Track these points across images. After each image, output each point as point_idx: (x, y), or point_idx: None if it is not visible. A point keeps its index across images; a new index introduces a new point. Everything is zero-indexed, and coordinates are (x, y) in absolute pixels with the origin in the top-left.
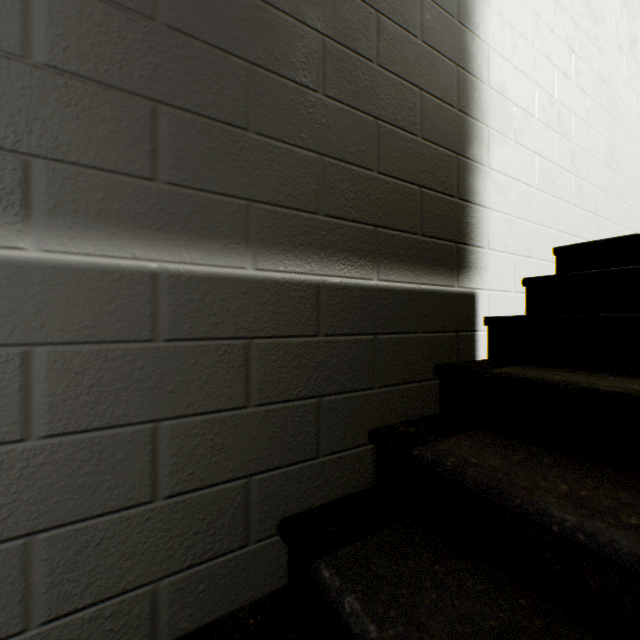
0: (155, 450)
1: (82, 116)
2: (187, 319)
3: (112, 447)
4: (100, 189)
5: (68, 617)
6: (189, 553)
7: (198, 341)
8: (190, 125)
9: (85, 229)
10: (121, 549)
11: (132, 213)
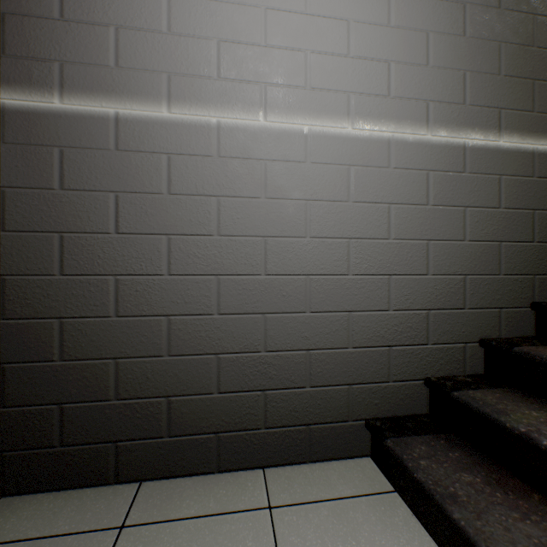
0: (532, 222)
1: (512, 92)
2: (543, 169)
3: (520, 217)
4: (517, 118)
5: (509, 276)
6: (543, 269)
7: (546, 179)
8: (544, 87)
9: (513, 134)
10: (523, 257)
11: (526, 126)
